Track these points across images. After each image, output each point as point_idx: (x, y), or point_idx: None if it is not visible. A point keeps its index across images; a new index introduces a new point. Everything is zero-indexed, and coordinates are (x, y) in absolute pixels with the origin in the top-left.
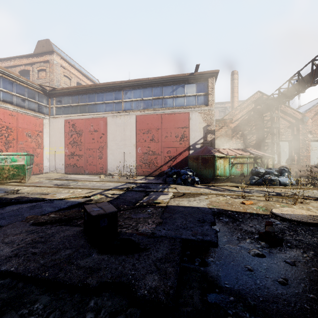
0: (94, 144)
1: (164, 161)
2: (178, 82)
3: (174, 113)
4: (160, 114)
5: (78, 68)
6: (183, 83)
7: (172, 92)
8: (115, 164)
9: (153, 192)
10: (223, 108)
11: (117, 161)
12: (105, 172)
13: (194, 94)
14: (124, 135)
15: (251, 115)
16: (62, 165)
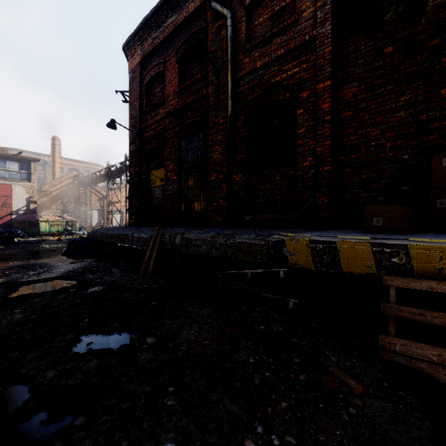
0: None
1: None
2: None
3: None
4: None
5: None
6: (5, 159)
7: None
8: None
9: None
10: (42, 161)
11: None
12: None
13: (17, 171)
14: None
15: (70, 187)
16: None
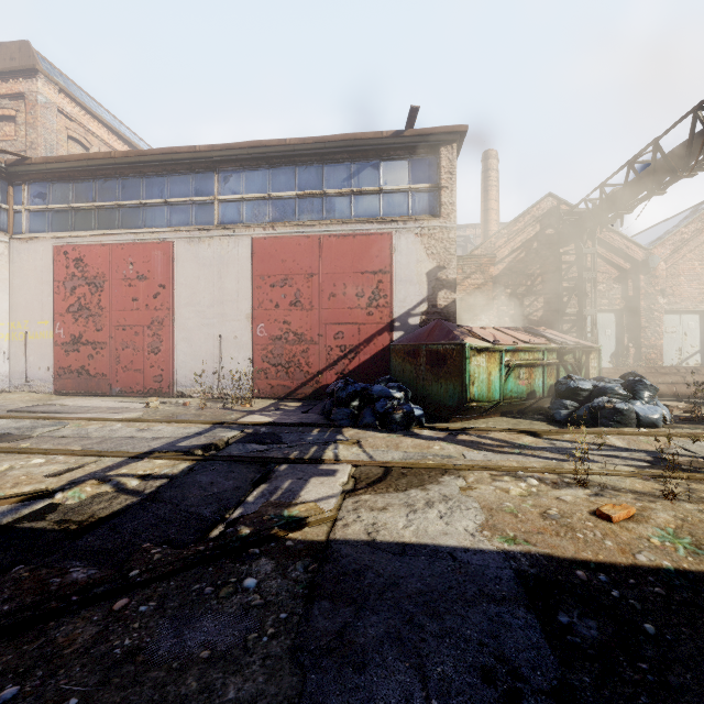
0: (136, 314)
1: (328, 360)
2: (362, 155)
3: (354, 234)
4: (316, 236)
5: (109, 123)
6: (377, 157)
7: (348, 180)
8: (194, 367)
9: (287, 462)
10: (461, 239)
11: (201, 360)
12: (168, 390)
13: (403, 187)
14: (222, 291)
15: (533, 249)
16: (48, 371)
